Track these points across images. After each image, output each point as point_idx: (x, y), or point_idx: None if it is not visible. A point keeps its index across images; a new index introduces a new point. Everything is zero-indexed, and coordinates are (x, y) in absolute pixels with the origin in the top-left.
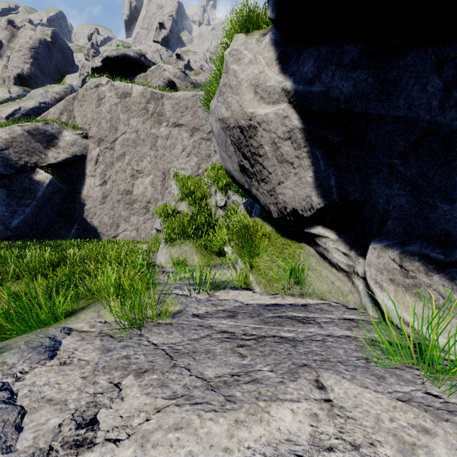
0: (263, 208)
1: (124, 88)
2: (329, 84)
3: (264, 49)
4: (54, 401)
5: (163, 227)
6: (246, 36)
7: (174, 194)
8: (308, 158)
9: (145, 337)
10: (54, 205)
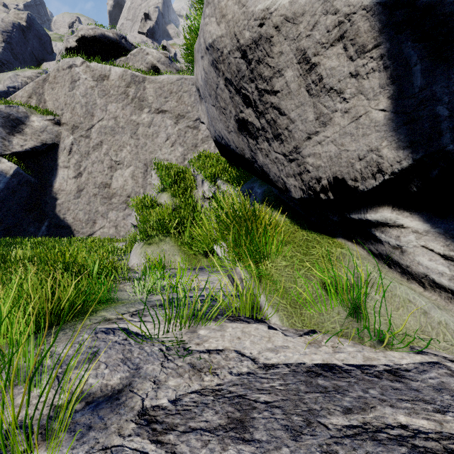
0: (273, 185)
1: (101, 70)
2: None
3: None
4: None
5: (139, 221)
6: None
7: (154, 184)
8: (382, 69)
9: None
10: (21, 199)
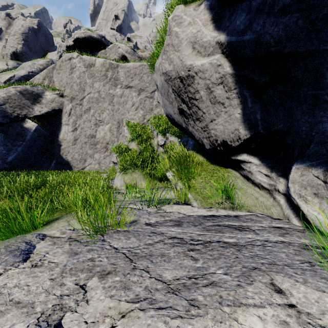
0: (197, 142)
1: (90, 60)
2: (260, 31)
3: (200, 14)
4: (22, 304)
5: (119, 160)
6: (185, 6)
7: (126, 136)
8: (237, 98)
9: (107, 242)
10: (39, 145)
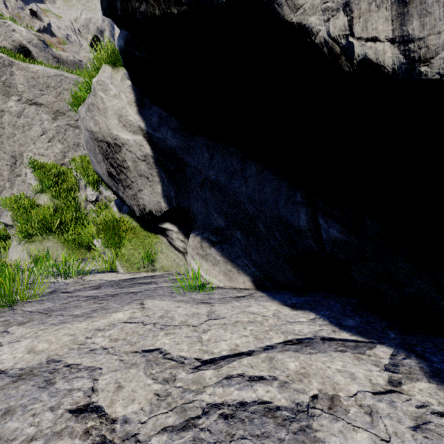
0: (129, 207)
1: None
2: (165, 136)
3: (127, 89)
4: None
5: (17, 222)
6: (113, 69)
7: (32, 185)
8: (158, 176)
9: (18, 309)
10: None
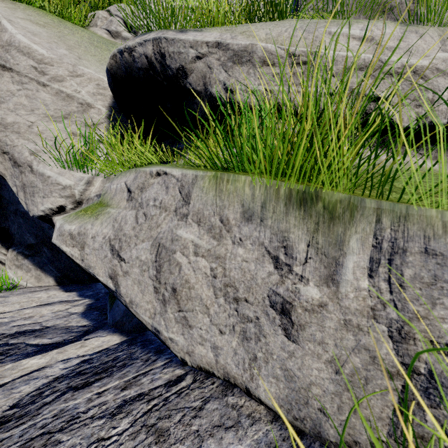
0: None
1: None
2: None
3: None
4: None
5: None
6: None
7: None
8: None
9: None
10: None
